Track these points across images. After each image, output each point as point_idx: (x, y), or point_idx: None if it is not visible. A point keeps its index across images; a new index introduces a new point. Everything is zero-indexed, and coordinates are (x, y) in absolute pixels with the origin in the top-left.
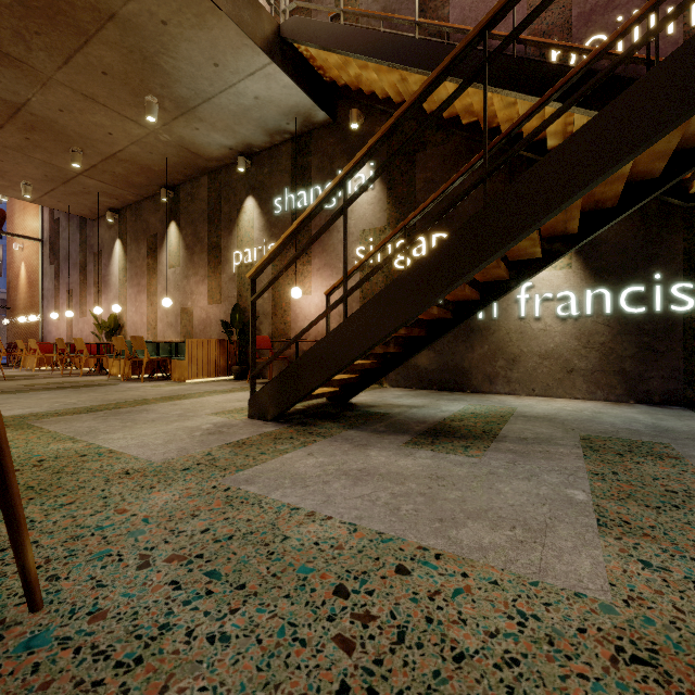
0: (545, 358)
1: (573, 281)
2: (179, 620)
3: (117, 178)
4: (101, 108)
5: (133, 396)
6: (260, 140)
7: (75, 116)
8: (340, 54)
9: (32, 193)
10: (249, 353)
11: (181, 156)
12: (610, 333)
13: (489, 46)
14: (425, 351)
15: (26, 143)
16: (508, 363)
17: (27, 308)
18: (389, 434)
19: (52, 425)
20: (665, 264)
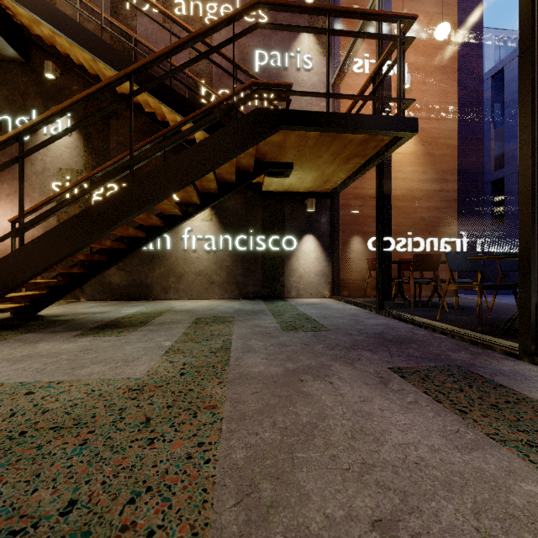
0: (199, 276)
1: (214, 229)
2: None
3: None
4: None
5: None
6: None
7: None
8: (29, 13)
9: None
10: None
11: None
12: (231, 261)
13: (165, 64)
14: (117, 271)
15: None
16: (177, 279)
17: None
18: (64, 332)
19: None
20: (254, 225)
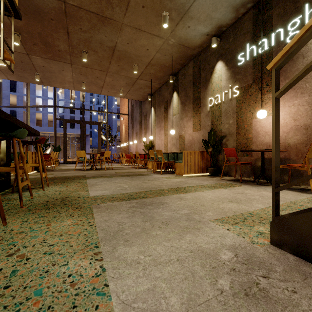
0: None
1: None
2: None
3: (151, 76)
4: (143, 33)
5: (155, 186)
6: (227, 19)
7: (133, 45)
8: None
9: (123, 94)
10: (218, 159)
11: (179, 52)
12: None
13: None
14: None
15: (118, 68)
16: None
17: (124, 141)
18: None
19: (101, 213)
20: None
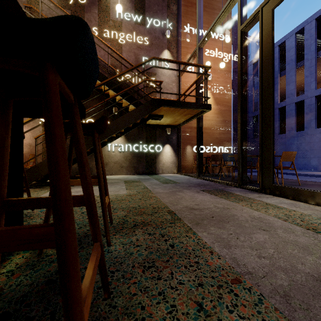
0: (115, 163)
1: (123, 141)
2: None
3: None
4: None
5: None
6: None
7: None
8: None
9: None
10: None
11: None
12: (131, 156)
13: (99, 60)
14: None
15: None
16: (105, 165)
17: None
18: (75, 186)
19: None
20: (142, 139)
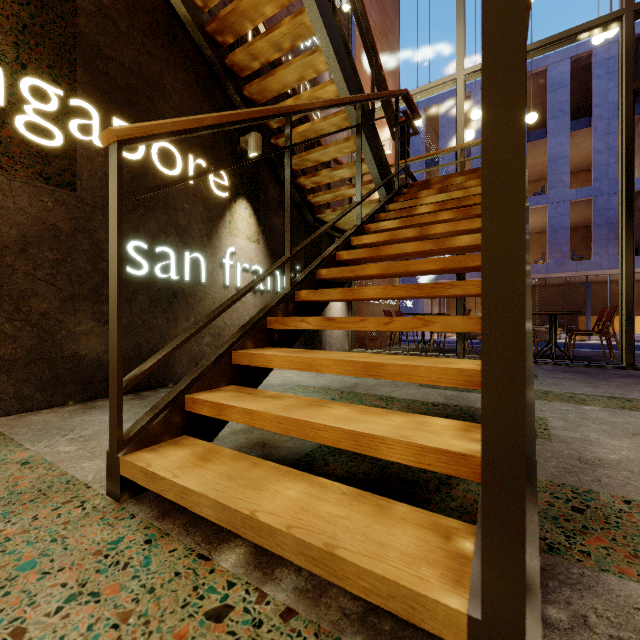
0: None
1: (261, 257)
2: None
3: None
4: None
5: None
6: None
7: None
8: None
9: None
10: None
11: None
12: None
13: None
14: (97, 326)
15: None
16: (215, 338)
17: None
18: None
19: None
20: (299, 259)
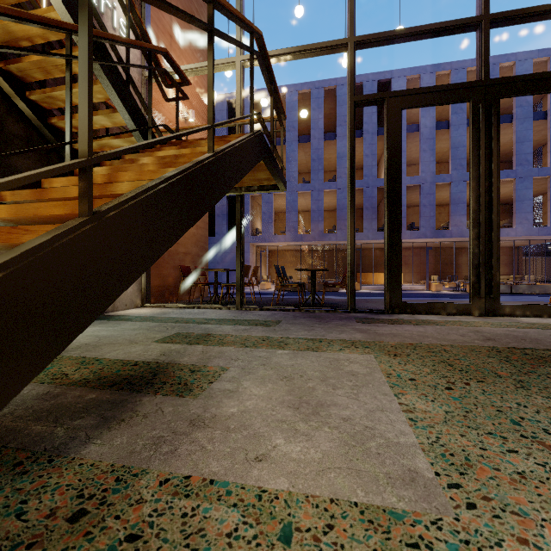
0: None
1: None
2: (544, 418)
3: None
4: None
5: None
6: None
7: None
8: None
9: None
10: None
11: None
12: None
13: None
14: None
15: None
16: None
17: None
18: (133, 410)
19: None
20: None
